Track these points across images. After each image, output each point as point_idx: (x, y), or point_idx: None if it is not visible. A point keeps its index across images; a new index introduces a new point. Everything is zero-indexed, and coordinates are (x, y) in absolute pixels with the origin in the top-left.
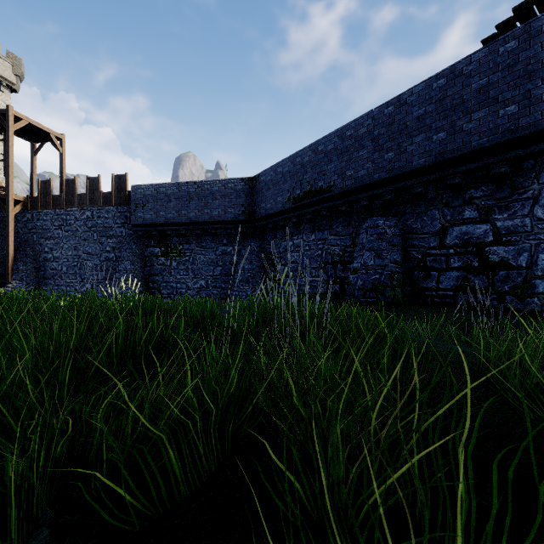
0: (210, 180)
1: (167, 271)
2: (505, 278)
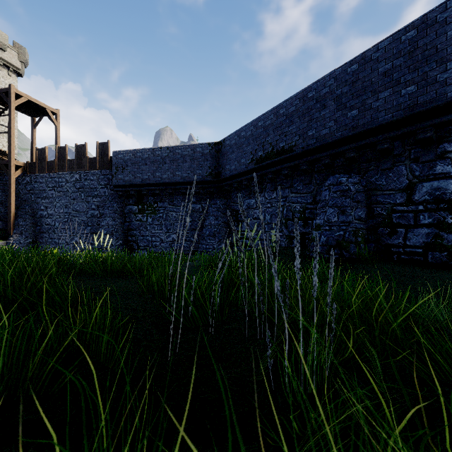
0: (181, 145)
1: (143, 226)
2: None
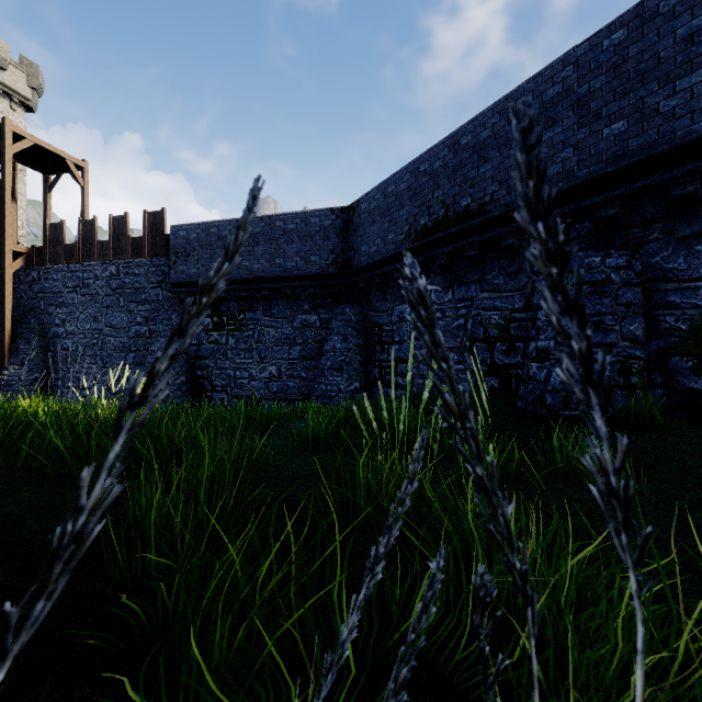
0: (283, 214)
1: (221, 352)
2: None
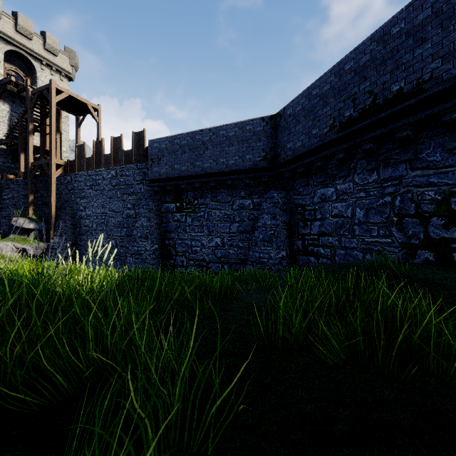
0: (226, 125)
1: (181, 228)
2: None
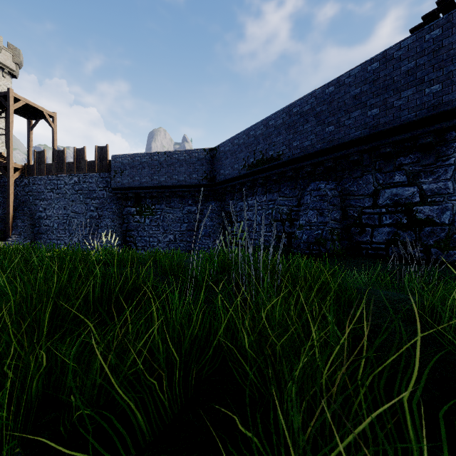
0: (177, 151)
1: (141, 227)
2: (430, 233)
